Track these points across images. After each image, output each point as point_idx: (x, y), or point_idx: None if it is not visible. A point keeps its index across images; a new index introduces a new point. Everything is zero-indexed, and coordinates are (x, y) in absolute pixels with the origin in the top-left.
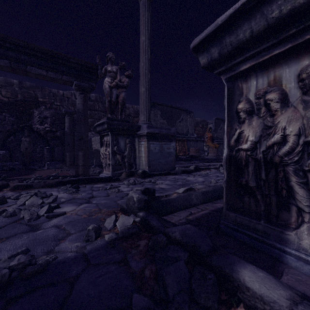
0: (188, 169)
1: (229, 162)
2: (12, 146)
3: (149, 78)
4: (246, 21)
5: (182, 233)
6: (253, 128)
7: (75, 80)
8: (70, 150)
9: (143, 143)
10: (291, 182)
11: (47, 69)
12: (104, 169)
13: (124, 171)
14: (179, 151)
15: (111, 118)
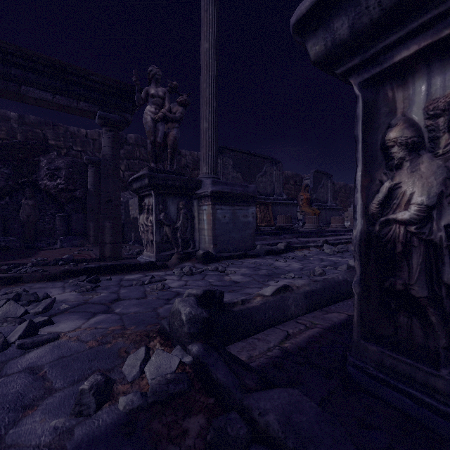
0: (276, 249)
1: (366, 245)
2: (8, 212)
3: (215, 108)
4: None
5: (283, 418)
6: (421, 178)
7: (99, 109)
8: (96, 219)
9: (205, 208)
10: None
11: (54, 92)
12: (145, 249)
13: (176, 253)
14: (261, 220)
15: (155, 169)
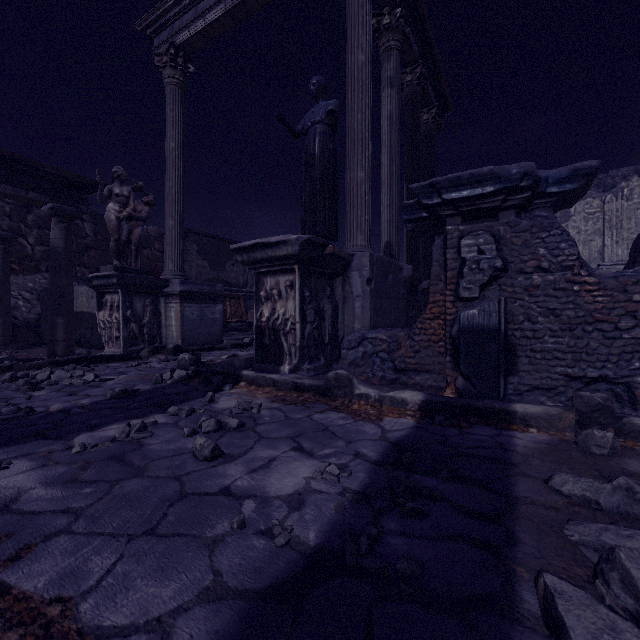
0: (242, 343)
1: (257, 329)
2: None
3: (182, 207)
4: (259, 251)
5: (221, 368)
6: (268, 308)
7: (52, 199)
8: (6, 314)
9: (173, 306)
10: (282, 339)
11: None
12: (107, 346)
13: (147, 347)
14: (232, 316)
15: (121, 268)
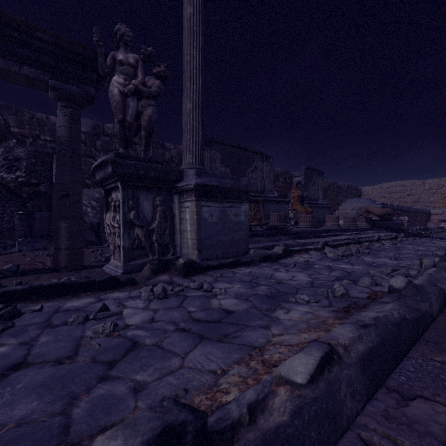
0: (273, 254)
1: None
2: None
3: (200, 85)
4: None
5: None
6: None
7: (52, 77)
8: None
9: (188, 205)
10: None
11: None
12: (112, 256)
13: (148, 262)
14: (252, 219)
15: (123, 155)
